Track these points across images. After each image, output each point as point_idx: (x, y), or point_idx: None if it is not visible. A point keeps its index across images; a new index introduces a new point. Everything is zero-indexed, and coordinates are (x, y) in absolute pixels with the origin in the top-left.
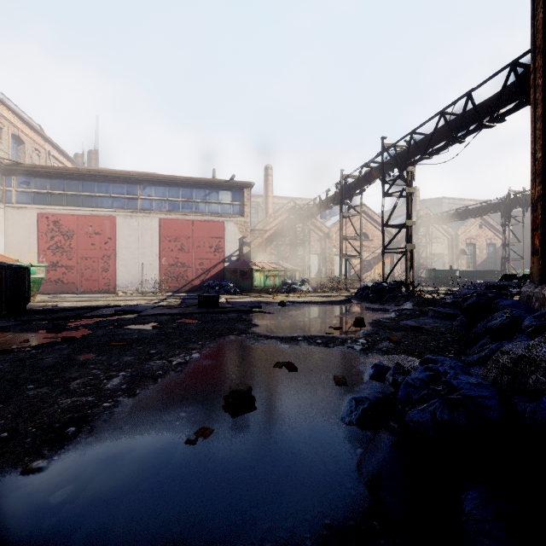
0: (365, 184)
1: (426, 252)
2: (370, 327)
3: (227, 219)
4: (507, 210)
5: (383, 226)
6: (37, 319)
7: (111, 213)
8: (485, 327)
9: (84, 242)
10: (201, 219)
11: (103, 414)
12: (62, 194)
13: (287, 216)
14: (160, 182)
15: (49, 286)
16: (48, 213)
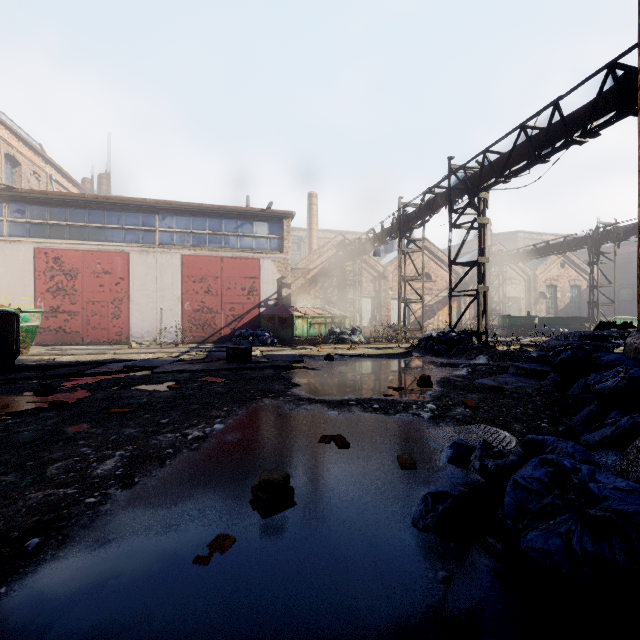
0: (428, 214)
1: (498, 296)
2: (438, 387)
3: (263, 256)
4: (595, 245)
5: (450, 264)
6: (25, 377)
7: (123, 248)
8: (593, 390)
9: (90, 283)
10: (232, 256)
11: (84, 515)
12: (64, 225)
13: (335, 252)
14: (183, 211)
15: (49, 336)
16: (47, 248)
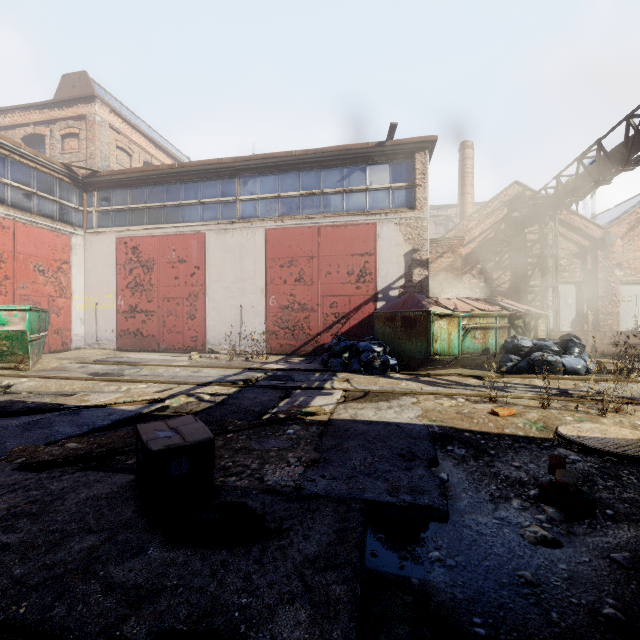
0: None
1: None
2: None
3: (381, 218)
4: None
5: None
6: None
7: (199, 228)
8: None
9: (165, 275)
10: (333, 223)
11: None
12: (143, 207)
13: (506, 214)
14: (268, 167)
15: (128, 339)
16: (126, 237)
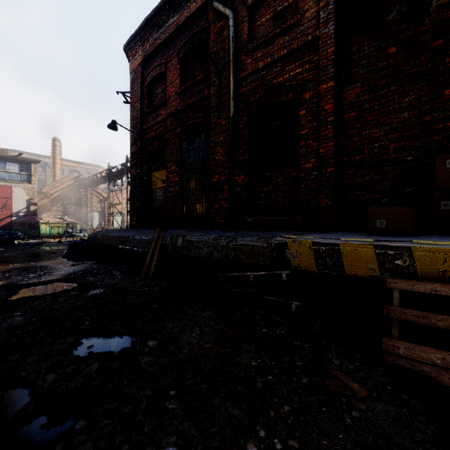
0: (122, 174)
1: None
2: None
3: (15, 185)
4: None
5: (127, 200)
6: None
7: None
8: None
9: None
10: None
11: None
12: None
13: (73, 183)
14: None
15: None
16: None
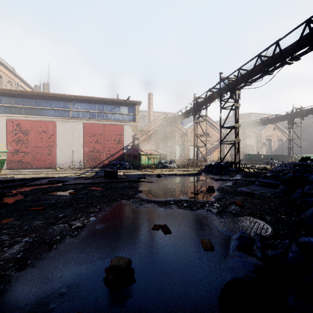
0: (209, 102)
1: (243, 144)
2: (218, 192)
3: (125, 123)
4: (291, 119)
5: (220, 127)
6: None
7: (53, 119)
8: None
9: (35, 137)
10: (109, 123)
11: None
12: (22, 107)
13: (162, 122)
14: (84, 100)
15: (14, 164)
16: (13, 119)
